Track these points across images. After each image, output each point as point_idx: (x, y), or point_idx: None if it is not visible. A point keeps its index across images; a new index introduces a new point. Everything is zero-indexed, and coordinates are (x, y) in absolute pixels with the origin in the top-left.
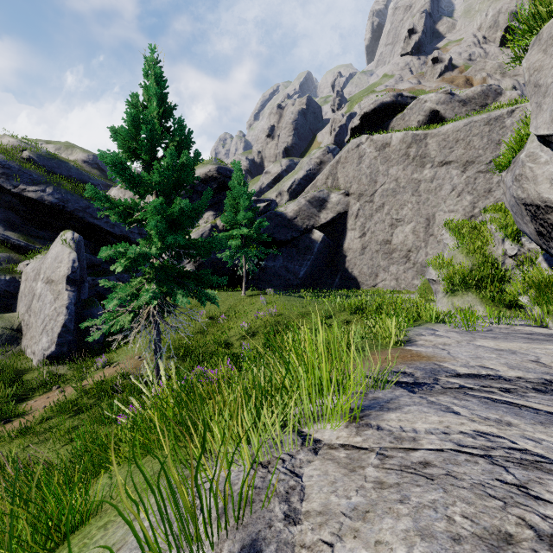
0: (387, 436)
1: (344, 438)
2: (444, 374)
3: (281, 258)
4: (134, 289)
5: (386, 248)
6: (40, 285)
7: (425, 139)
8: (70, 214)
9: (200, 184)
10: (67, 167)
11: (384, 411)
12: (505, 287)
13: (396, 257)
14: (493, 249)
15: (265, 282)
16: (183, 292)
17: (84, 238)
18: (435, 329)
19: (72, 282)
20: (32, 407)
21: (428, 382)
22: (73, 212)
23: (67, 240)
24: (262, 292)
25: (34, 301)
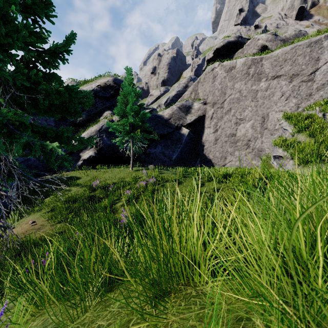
0: None
1: None
2: None
3: (160, 147)
4: None
5: (232, 139)
6: None
7: (261, 61)
8: None
9: (100, 90)
10: None
11: None
12: None
13: (239, 145)
14: None
15: (149, 163)
16: None
17: None
18: None
19: None
20: None
21: None
22: None
23: None
24: (145, 168)
25: None
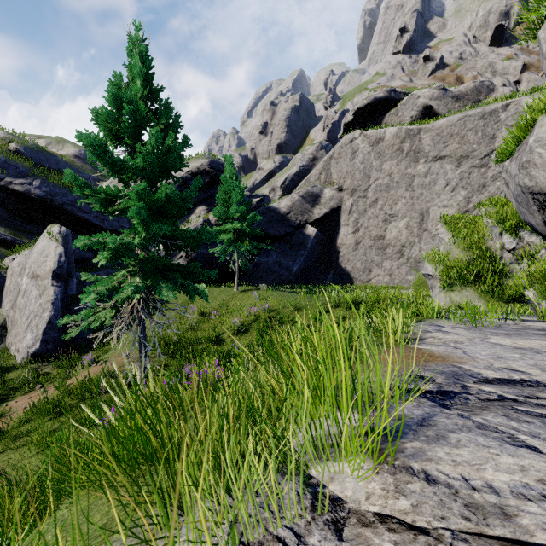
0: (451, 500)
1: (379, 499)
2: (470, 379)
3: (274, 254)
4: (116, 283)
5: (380, 243)
6: (25, 280)
7: (419, 134)
8: (58, 208)
9: (192, 178)
10: (56, 160)
11: (423, 442)
12: (503, 281)
13: (389, 253)
14: (490, 243)
15: (258, 278)
16: (169, 286)
17: (73, 232)
18: (441, 325)
19: (58, 277)
20: (12, 408)
21: (456, 390)
22: (61, 205)
23: (54, 234)
24: (255, 287)
25: (20, 297)
